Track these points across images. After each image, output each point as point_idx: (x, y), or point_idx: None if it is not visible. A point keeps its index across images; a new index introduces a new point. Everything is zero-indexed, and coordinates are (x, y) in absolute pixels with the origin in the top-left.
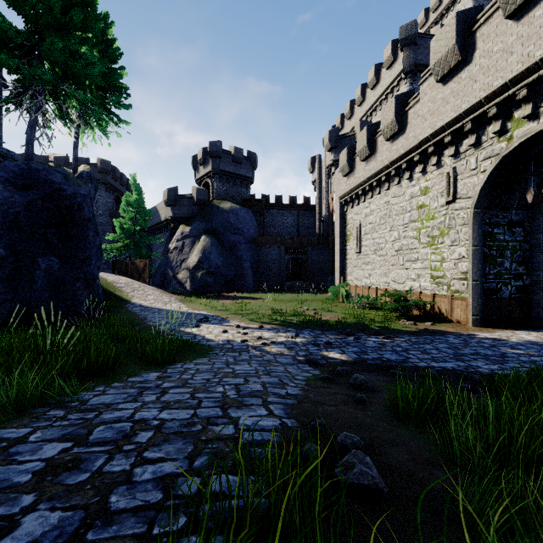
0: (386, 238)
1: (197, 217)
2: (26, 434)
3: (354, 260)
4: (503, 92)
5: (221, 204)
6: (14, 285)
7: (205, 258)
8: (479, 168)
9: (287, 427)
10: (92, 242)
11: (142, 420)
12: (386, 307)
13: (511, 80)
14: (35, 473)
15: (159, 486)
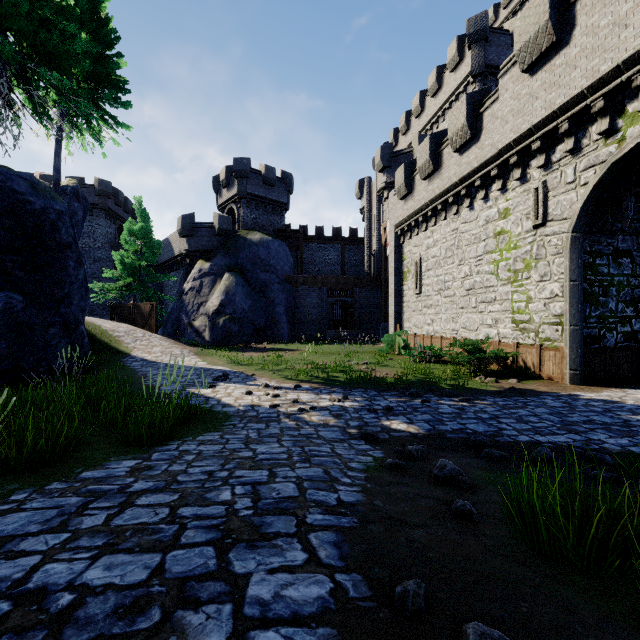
0: (454, 275)
1: (219, 251)
2: None
3: (412, 303)
4: (613, 79)
5: (249, 234)
6: None
7: (229, 301)
8: (579, 180)
9: (346, 601)
10: (72, 275)
11: (40, 591)
12: (458, 360)
13: (625, 61)
14: None
15: None
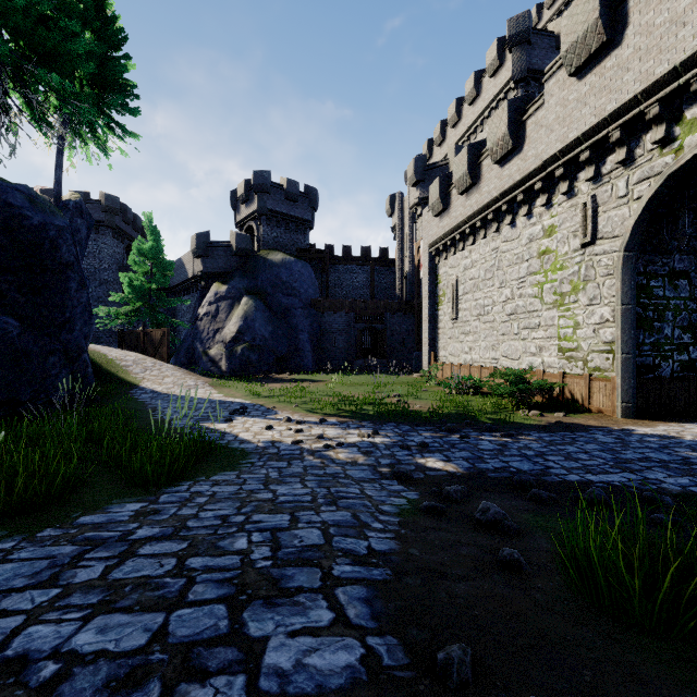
0: (494, 298)
1: (236, 272)
2: None
3: (448, 330)
4: (670, 82)
5: (270, 255)
6: None
7: (247, 327)
8: (631, 194)
9: (380, 670)
10: (74, 298)
11: (20, 660)
12: (499, 392)
13: (683, 62)
14: None
15: None
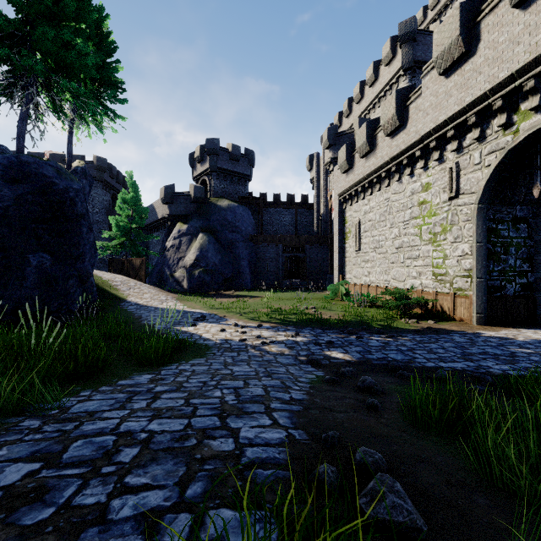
0: (386, 236)
1: (194, 215)
2: None
3: (353, 258)
4: (509, 84)
5: (219, 201)
6: (4, 282)
7: (203, 256)
8: (483, 162)
9: (294, 440)
10: (85, 238)
11: (128, 432)
12: (387, 305)
13: (517, 70)
14: None
15: (140, 528)
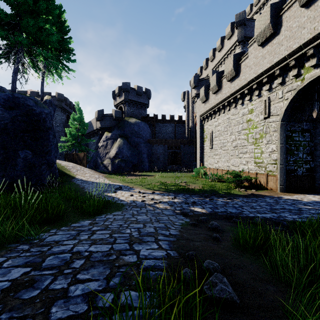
0: (228, 140)
1: (115, 127)
2: (2, 262)
3: (208, 153)
4: (299, 51)
5: (130, 119)
6: (4, 167)
7: (120, 151)
8: (284, 97)
9: (170, 256)
10: (51, 141)
11: (78, 252)
12: (228, 180)
13: (303, 44)
14: (3, 290)
15: (86, 300)
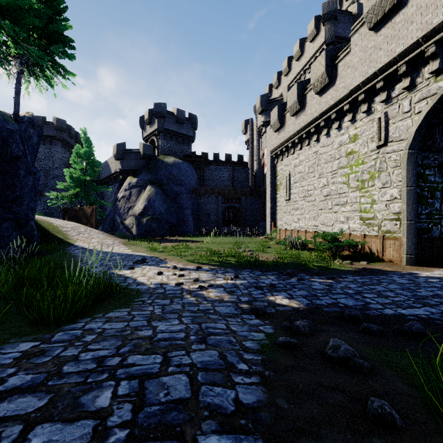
0: (315, 185)
1: (143, 170)
2: None
3: (283, 207)
4: None
5: (165, 158)
6: None
7: (150, 205)
8: (413, 110)
9: None
10: (22, 181)
11: None
12: (320, 247)
13: None
14: None
15: None
